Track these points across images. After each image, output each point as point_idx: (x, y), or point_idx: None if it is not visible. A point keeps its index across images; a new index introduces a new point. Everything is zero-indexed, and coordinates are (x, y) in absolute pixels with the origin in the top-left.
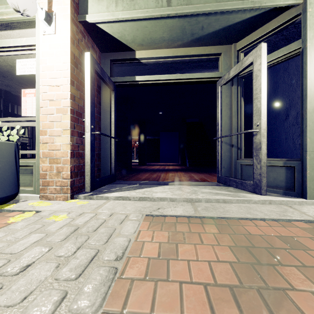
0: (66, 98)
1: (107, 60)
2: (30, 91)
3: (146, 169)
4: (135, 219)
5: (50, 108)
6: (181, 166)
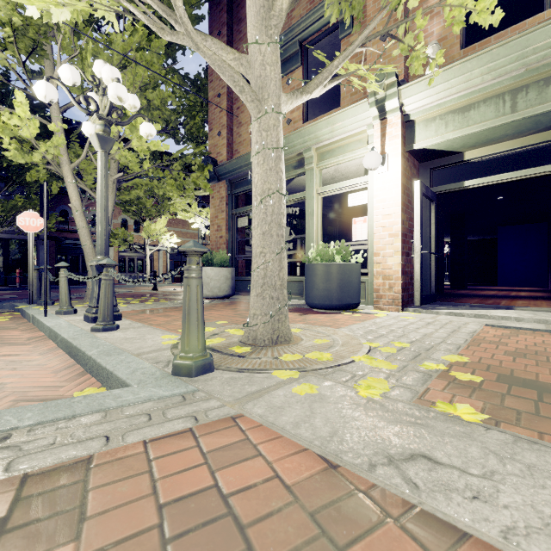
0: (397, 224)
1: (426, 170)
2: (360, 219)
3: (471, 294)
4: (475, 324)
5: (383, 234)
6: None
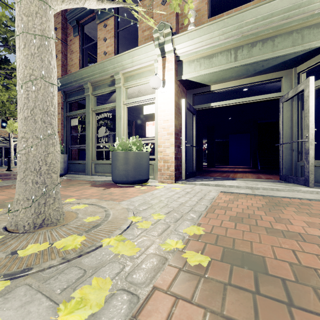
0: (172, 126)
1: (190, 95)
2: (150, 123)
3: (216, 170)
4: (215, 192)
5: (163, 133)
6: (252, 168)
